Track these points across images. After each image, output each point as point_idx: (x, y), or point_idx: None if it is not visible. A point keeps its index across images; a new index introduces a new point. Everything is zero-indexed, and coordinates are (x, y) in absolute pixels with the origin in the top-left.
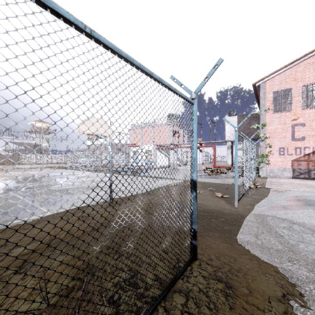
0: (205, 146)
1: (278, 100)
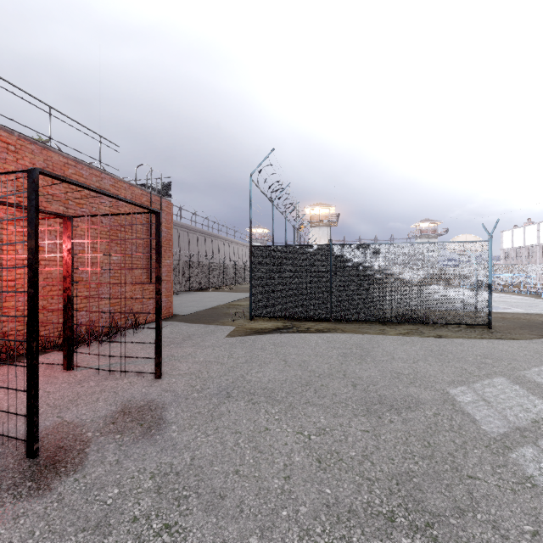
0: None
1: None
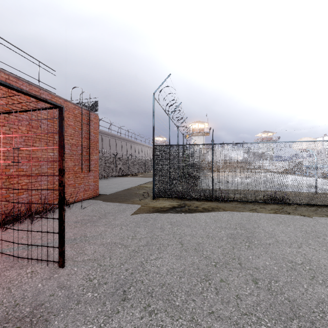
0: None
1: None
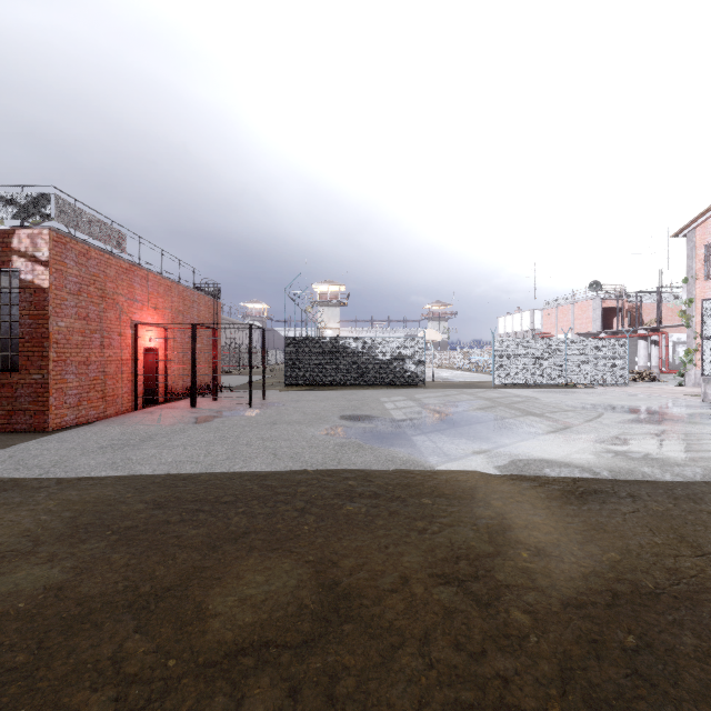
0: (646, 335)
1: (710, 258)
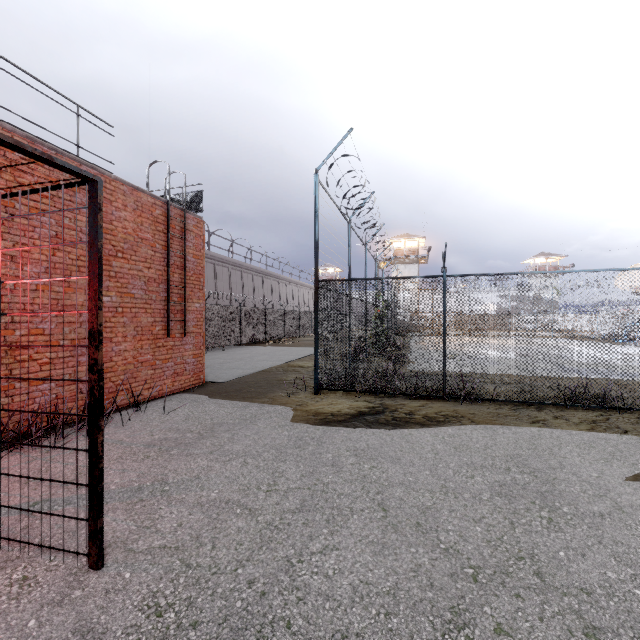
0: None
1: None
